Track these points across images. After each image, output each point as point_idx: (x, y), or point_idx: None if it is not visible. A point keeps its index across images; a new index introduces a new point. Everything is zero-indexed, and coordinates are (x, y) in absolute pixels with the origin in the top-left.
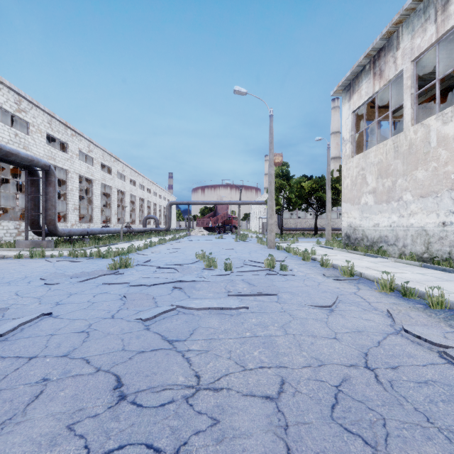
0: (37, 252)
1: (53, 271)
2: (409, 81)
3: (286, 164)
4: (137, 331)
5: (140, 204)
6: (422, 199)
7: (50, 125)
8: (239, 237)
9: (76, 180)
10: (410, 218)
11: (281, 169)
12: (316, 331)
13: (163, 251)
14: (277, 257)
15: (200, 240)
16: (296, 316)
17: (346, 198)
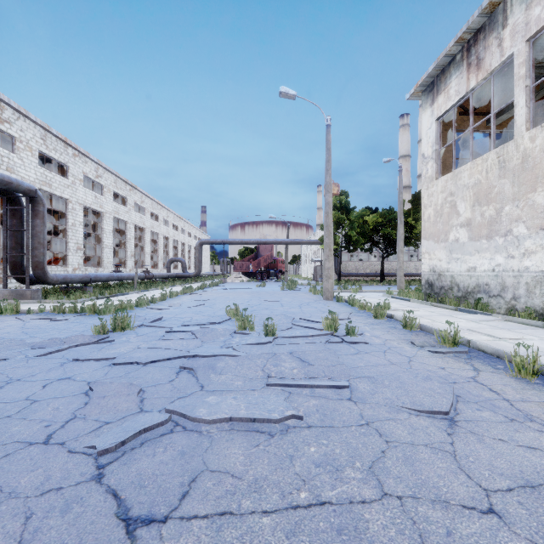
0: (8, 306)
1: (14, 336)
2: (523, 69)
3: (345, 193)
4: (73, 486)
5: (165, 244)
6: (543, 233)
7: (44, 142)
8: (286, 285)
9: (79, 212)
10: (524, 260)
11: (339, 199)
12: (444, 486)
13: (185, 304)
14: (338, 312)
15: (237, 288)
16: (392, 436)
17: (427, 233)
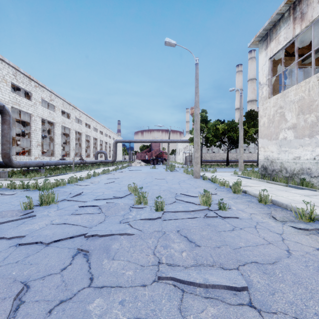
0: None
1: None
2: None
3: (204, 111)
4: None
5: (94, 142)
6: None
7: (15, 77)
8: (168, 168)
9: (39, 122)
10: None
11: (201, 114)
12: None
13: (102, 181)
14: (207, 188)
15: (137, 170)
16: None
17: (263, 134)
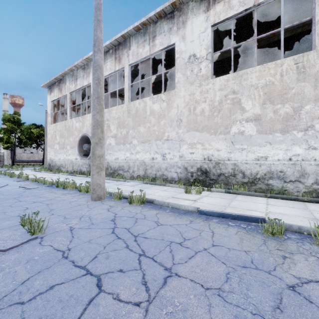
0: None
1: None
2: (69, 100)
3: (17, 113)
4: None
5: None
6: (72, 149)
7: None
8: None
9: None
10: (69, 156)
11: (13, 116)
12: None
13: None
14: None
15: None
16: None
17: (49, 144)
